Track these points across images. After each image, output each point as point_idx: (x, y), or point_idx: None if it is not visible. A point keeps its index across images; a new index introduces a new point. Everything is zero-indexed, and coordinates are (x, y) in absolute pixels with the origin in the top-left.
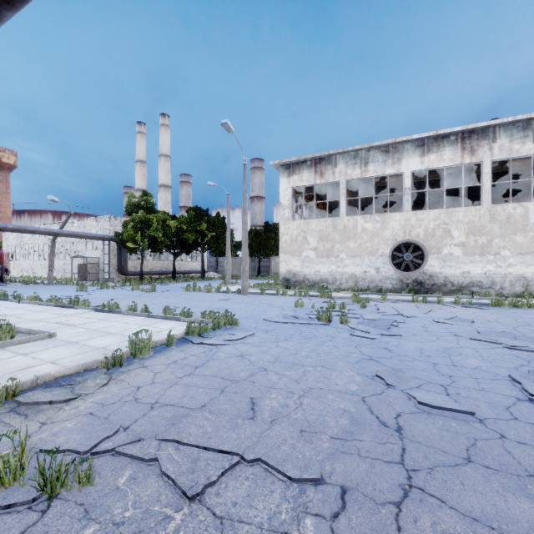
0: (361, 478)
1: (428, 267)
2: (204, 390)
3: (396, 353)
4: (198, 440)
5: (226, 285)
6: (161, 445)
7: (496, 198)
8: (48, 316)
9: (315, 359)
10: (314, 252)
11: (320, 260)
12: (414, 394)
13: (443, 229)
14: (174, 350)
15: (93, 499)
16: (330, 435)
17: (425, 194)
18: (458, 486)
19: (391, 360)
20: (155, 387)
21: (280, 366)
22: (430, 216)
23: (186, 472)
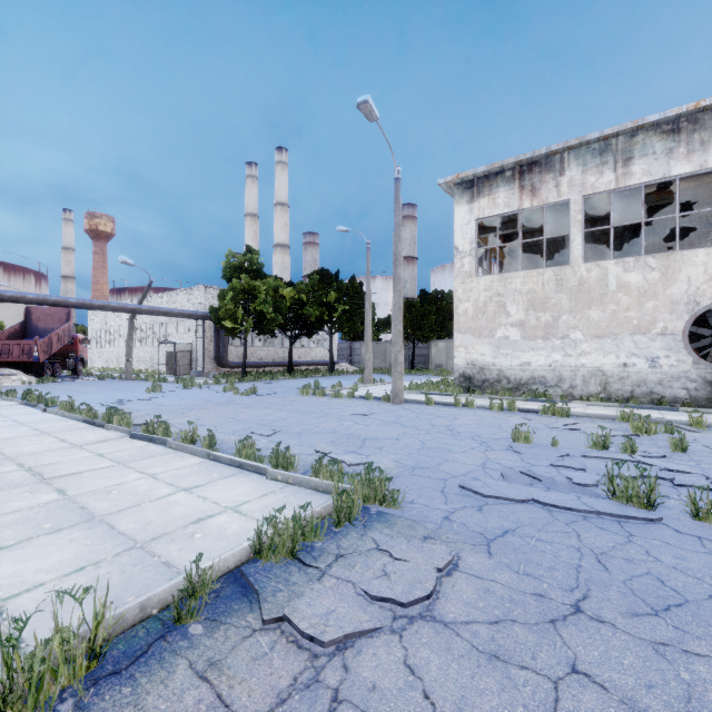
0: None
1: None
2: None
3: None
4: None
5: (365, 385)
6: None
7: None
8: (42, 447)
9: None
10: (518, 330)
11: (531, 344)
12: None
13: None
14: (189, 654)
15: None
16: None
17: None
18: None
19: None
20: None
21: None
22: None
23: None
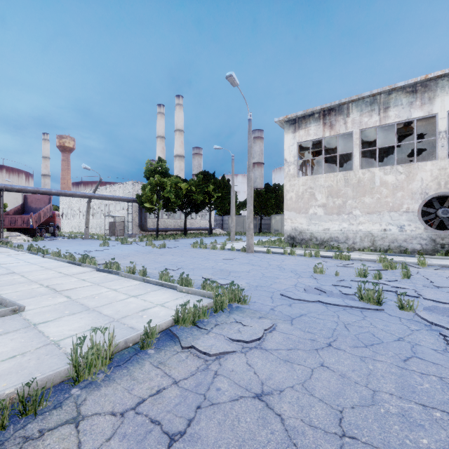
0: None
1: None
2: None
3: None
4: None
5: (231, 242)
6: None
7: None
8: (50, 276)
9: (437, 436)
10: (322, 209)
11: (330, 217)
12: None
13: None
14: (150, 359)
15: None
16: None
17: None
18: None
19: None
20: None
21: None
22: None
23: None
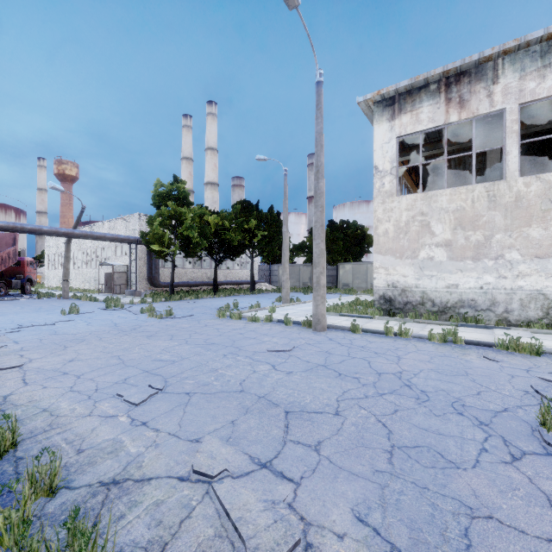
0: None
1: None
2: None
3: None
4: None
5: (282, 305)
6: None
7: None
8: None
9: None
10: (444, 250)
11: (459, 265)
12: None
13: None
14: None
15: None
16: None
17: None
18: None
19: None
20: None
21: None
22: None
23: None
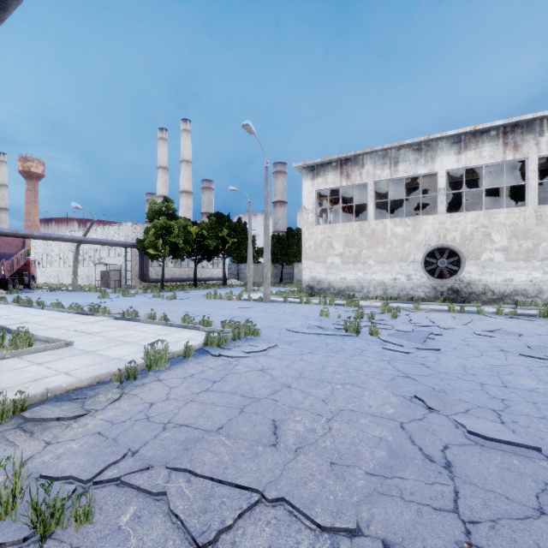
0: (407, 530)
1: (465, 274)
2: (221, 408)
3: (436, 370)
4: (213, 471)
5: (248, 293)
6: (171, 475)
7: (541, 198)
8: (68, 324)
9: (344, 375)
10: (339, 258)
11: (346, 267)
12: (462, 421)
13: (482, 233)
14: (192, 361)
15: (91, 542)
16: (366, 471)
17: (461, 196)
18: (532, 547)
19: (431, 379)
20: (169, 404)
21: (305, 383)
22: (468, 219)
23: (197, 512)
